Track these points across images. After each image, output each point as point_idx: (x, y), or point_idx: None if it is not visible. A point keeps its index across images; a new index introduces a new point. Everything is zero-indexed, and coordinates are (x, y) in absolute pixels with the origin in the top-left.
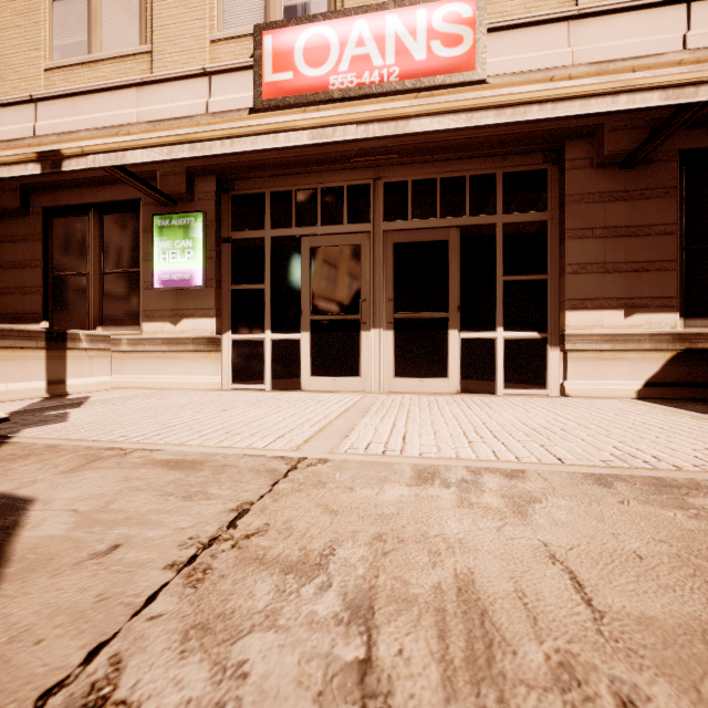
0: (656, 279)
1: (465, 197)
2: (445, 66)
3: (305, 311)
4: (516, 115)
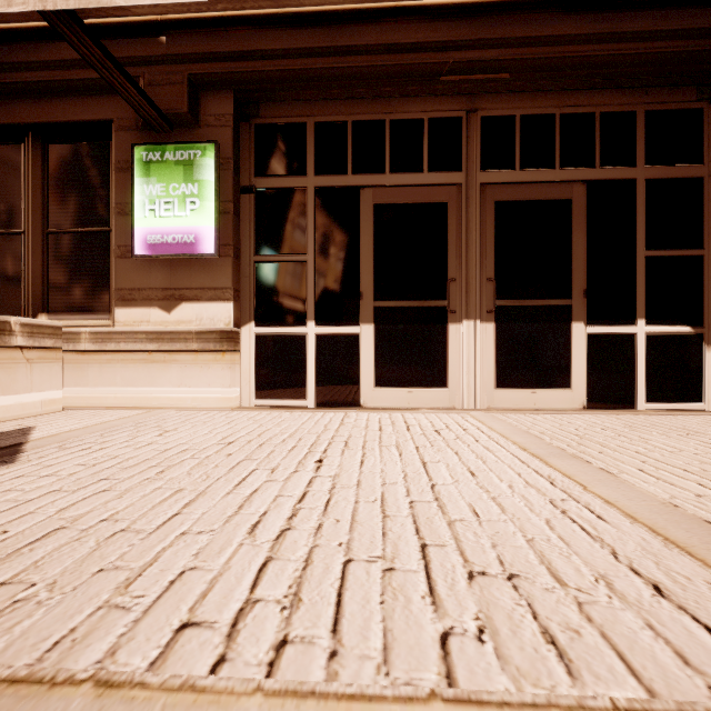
0: None
1: (593, 141)
2: None
3: (367, 294)
4: None
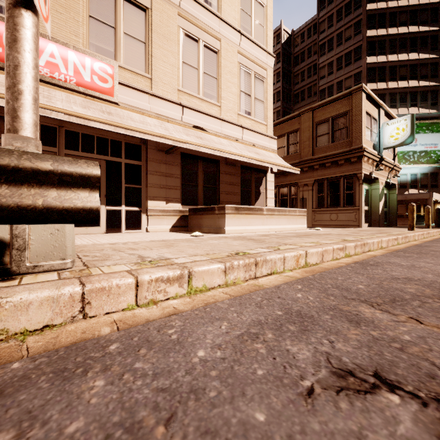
0: (175, 192)
1: (108, 148)
2: (100, 89)
3: None
4: (132, 133)
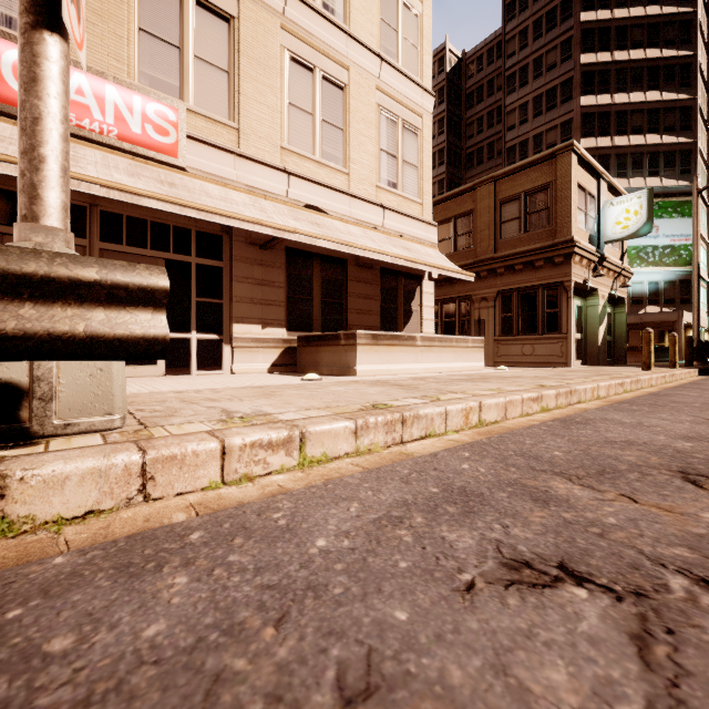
0: (276, 310)
1: (170, 239)
2: (156, 146)
3: None
4: (208, 217)
